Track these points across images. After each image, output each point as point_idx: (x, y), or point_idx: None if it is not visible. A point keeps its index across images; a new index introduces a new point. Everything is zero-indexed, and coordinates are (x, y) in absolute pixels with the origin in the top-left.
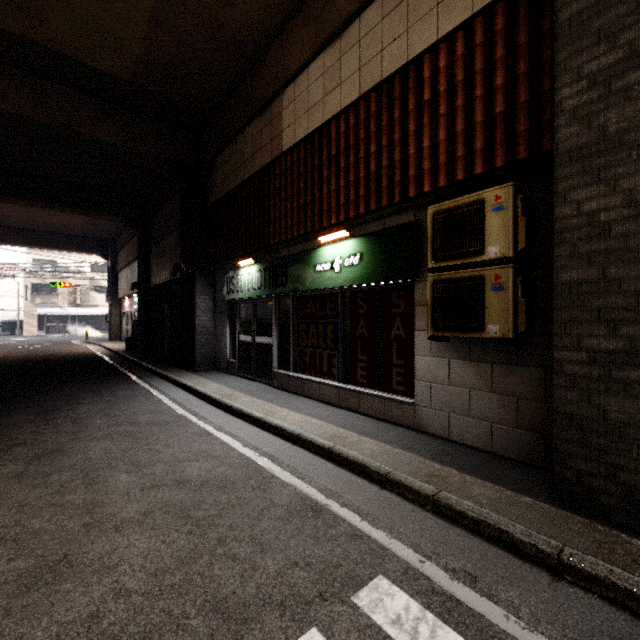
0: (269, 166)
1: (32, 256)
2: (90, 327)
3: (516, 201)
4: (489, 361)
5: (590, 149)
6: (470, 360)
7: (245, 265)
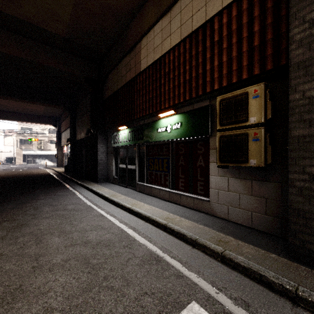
0: (134, 79)
1: (20, 126)
2: (48, 160)
3: (266, 92)
4: (250, 179)
5: (310, 61)
6: (239, 178)
7: (122, 129)
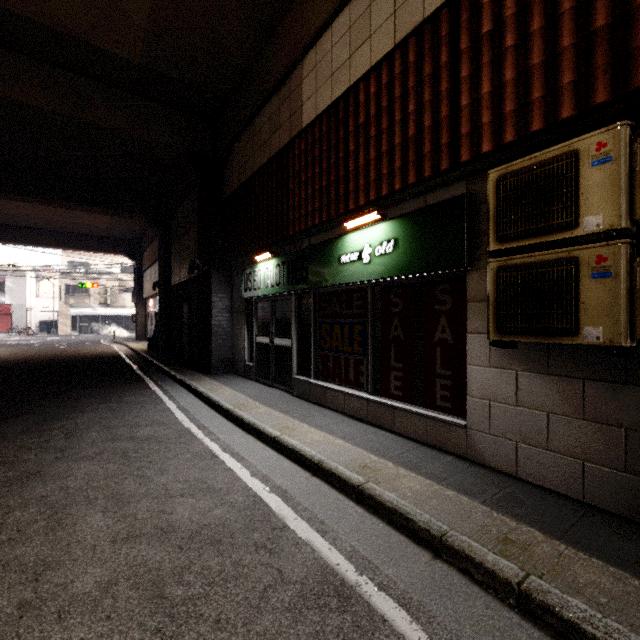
0: (288, 147)
1: (67, 258)
2: (120, 327)
3: (632, 148)
4: (579, 376)
5: None
6: (549, 374)
7: (263, 260)
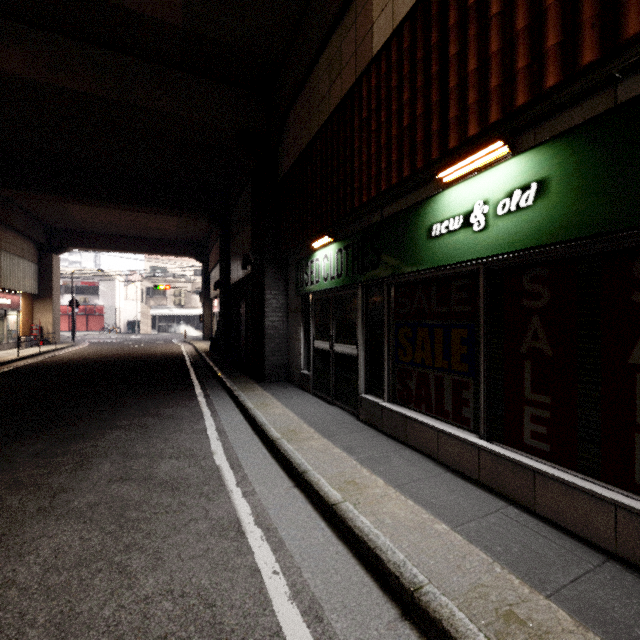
0: (352, 93)
1: (148, 264)
2: (192, 327)
3: None
4: None
5: None
6: None
7: (321, 247)
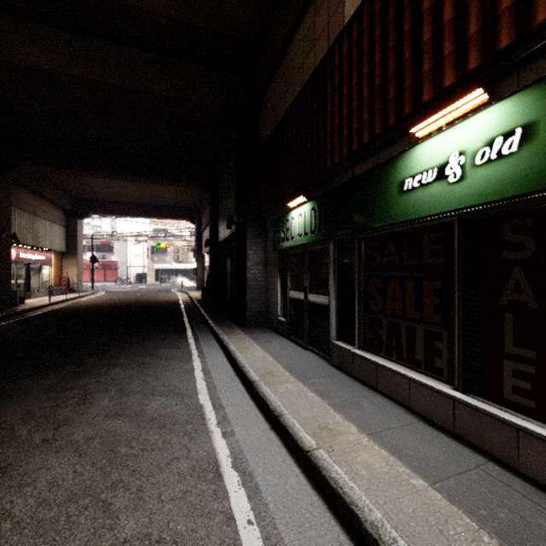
0: (325, 63)
1: (153, 226)
2: (188, 278)
3: None
4: None
5: None
6: None
7: (296, 206)
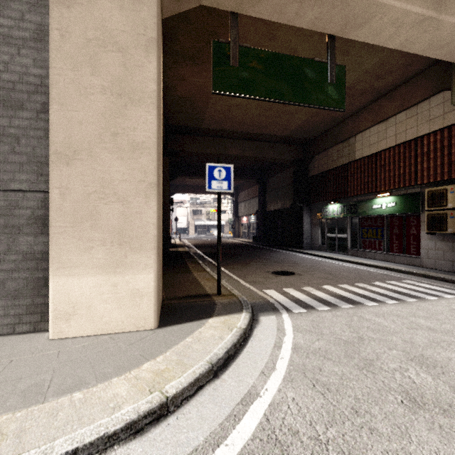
0: (347, 164)
1: (190, 196)
2: (215, 231)
3: None
4: (451, 241)
5: None
6: (443, 241)
7: (331, 203)
